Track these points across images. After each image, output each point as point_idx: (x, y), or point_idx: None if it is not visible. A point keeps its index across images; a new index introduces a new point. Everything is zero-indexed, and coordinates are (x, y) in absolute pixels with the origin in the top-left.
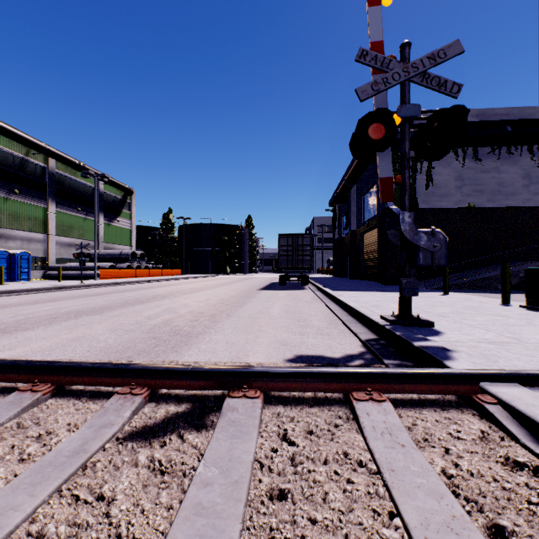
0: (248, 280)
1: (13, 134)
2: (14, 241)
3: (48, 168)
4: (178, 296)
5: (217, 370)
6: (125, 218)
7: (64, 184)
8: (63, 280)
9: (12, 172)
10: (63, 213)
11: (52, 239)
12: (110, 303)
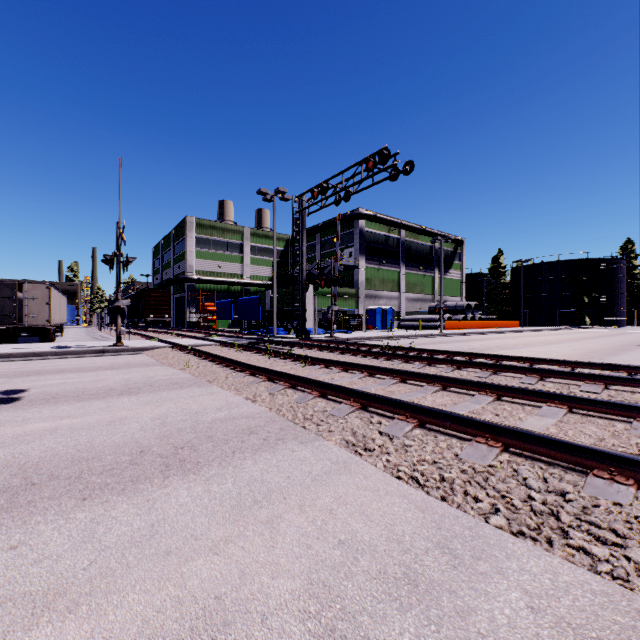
0: (624, 336)
1: (384, 220)
2: (382, 299)
3: (400, 239)
4: (537, 345)
5: (603, 364)
6: (456, 269)
7: (410, 248)
8: (412, 329)
9: (381, 248)
10: (409, 273)
11: (403, 296)
12: (487, 346)
